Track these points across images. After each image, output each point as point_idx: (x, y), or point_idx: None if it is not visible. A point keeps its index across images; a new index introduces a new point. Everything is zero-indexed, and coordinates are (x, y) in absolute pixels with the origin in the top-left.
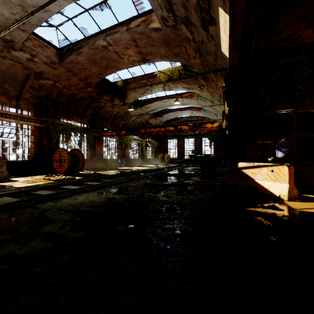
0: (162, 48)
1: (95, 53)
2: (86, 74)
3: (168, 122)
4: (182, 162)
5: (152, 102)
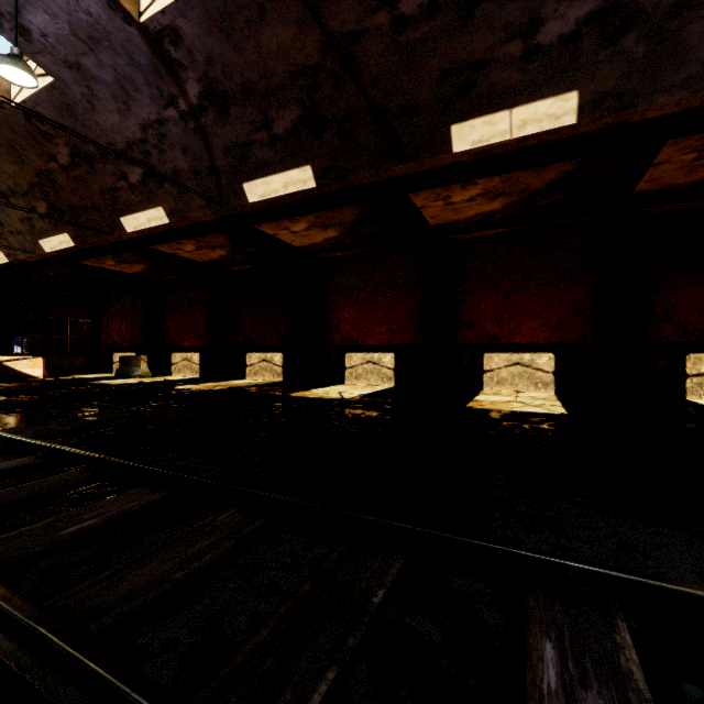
0: None
1: None
2: None
3: None
4: None
5: None
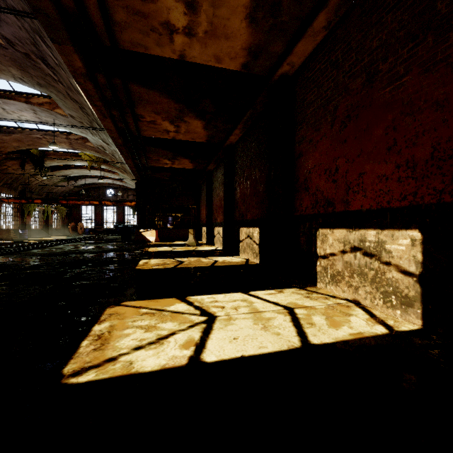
0: (93, 151)
1: (26, 138)
2: (3, 145)
3: (83, 185)
4: (101, 232)
5: (68, 169)
